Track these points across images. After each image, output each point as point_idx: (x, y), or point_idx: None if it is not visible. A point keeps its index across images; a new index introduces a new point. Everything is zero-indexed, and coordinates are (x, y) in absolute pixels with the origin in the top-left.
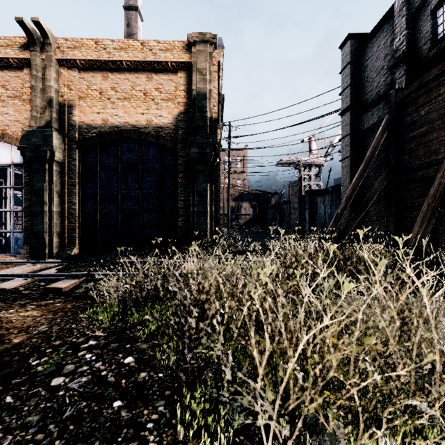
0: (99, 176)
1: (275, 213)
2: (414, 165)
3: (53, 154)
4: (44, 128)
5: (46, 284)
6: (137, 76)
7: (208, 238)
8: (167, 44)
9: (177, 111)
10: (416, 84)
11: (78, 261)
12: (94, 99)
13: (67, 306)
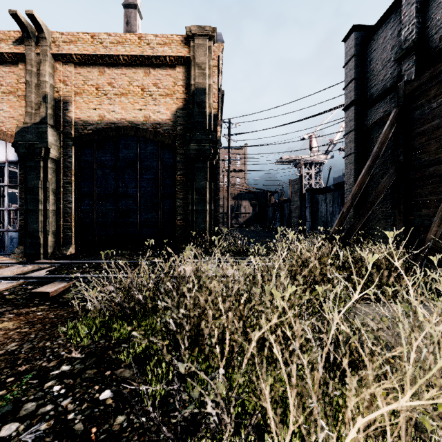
0: (96, 174)
1: (275, 212)
2: (425, 160)
3: (48, 150)
4: (39, 124)
5: (34, 288)
6: (134, 71)
7: (207, 237)
8: (165, 38)
9: (176, 107)
10: (428, 75)
11: (71, 262)
12: (90, 94)
13: (48, 316)
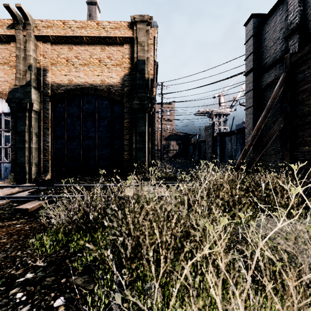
0: (66, 122)
1: (195, 149)
2: (306, 111)
3: (32, 105)
4: (25, 86)
5: (18, 205)
6: (94, 48)
7: (146, 167)
8: (116, 24)
9: (123, 73)
10: (308, 48)
11: (47, 185)
12: (62, 64)
13: (24, 228)
